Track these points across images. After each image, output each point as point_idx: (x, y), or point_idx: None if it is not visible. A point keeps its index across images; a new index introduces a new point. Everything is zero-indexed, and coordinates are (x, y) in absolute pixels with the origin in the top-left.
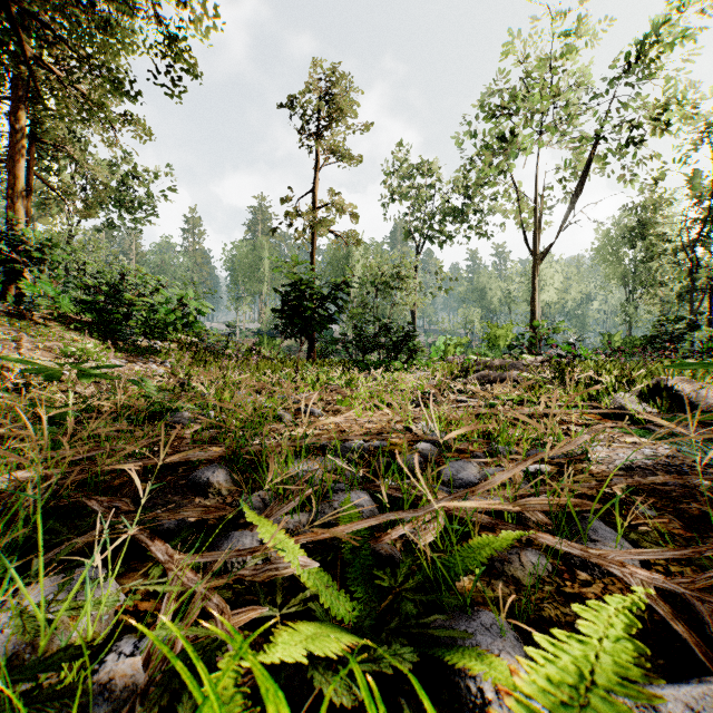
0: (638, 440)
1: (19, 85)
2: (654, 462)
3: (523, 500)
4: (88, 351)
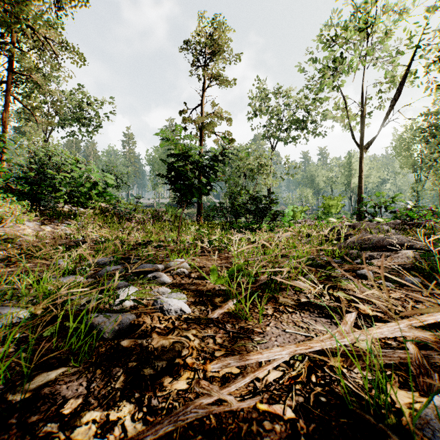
0: None
1: None
2: None
3: None
4: None
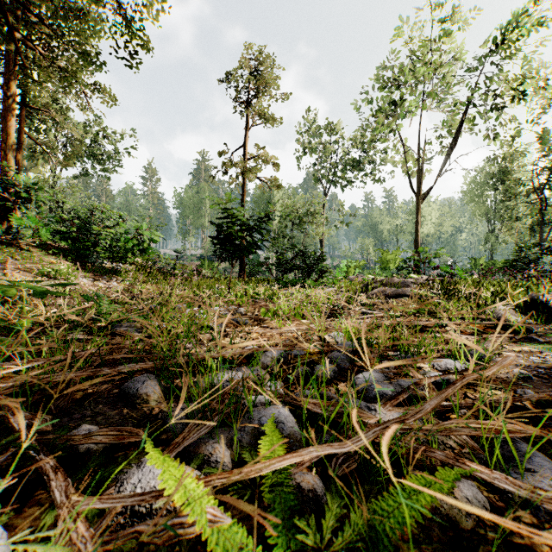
0: (524, 349)
1: (10, 61)
2: (546, 371)
3: (447, 422)
4: (61, 271)
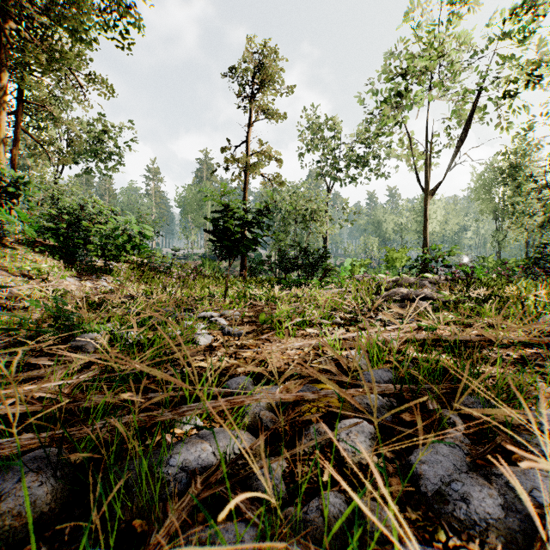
0: None
1: None
2: None
3: None
4: (42, 270)
